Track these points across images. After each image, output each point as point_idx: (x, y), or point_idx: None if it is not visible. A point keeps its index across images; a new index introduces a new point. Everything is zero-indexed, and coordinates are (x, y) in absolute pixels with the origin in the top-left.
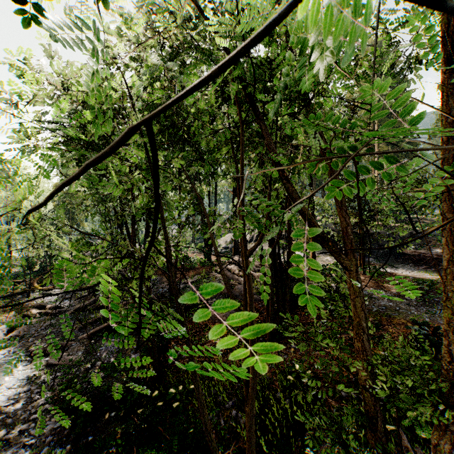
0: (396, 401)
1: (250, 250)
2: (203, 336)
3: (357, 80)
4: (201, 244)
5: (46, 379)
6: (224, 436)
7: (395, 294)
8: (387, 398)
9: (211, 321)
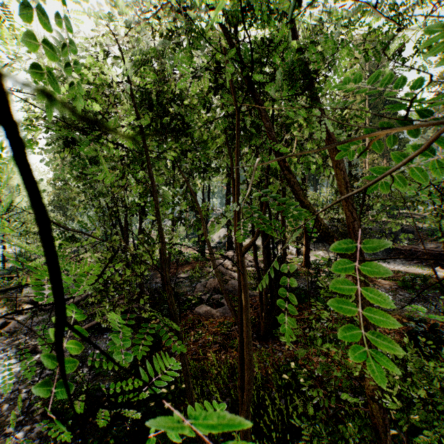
0: (409, 417)
1: (245, 246)
2: (196, 333)
3: (365, 59)
4: (194, 239)
5: (35, 377)
6: (217, 439)
7: (389, 289)
8: (399, 412)
9: (204, 317)
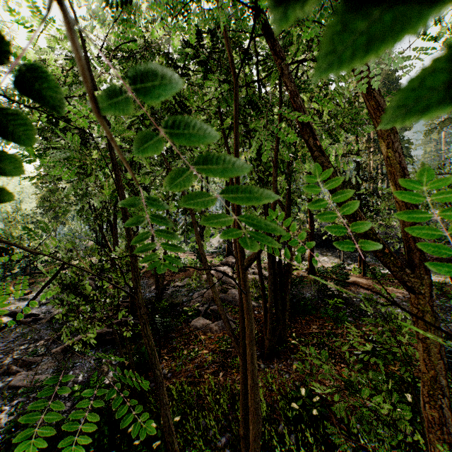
0: None
1: (252, 259)
2: (192, 350)
3: None
4: (192, 244)
5: (4, 406)
6: None
7: (402, 298)
8: None
9: (201, 331)
